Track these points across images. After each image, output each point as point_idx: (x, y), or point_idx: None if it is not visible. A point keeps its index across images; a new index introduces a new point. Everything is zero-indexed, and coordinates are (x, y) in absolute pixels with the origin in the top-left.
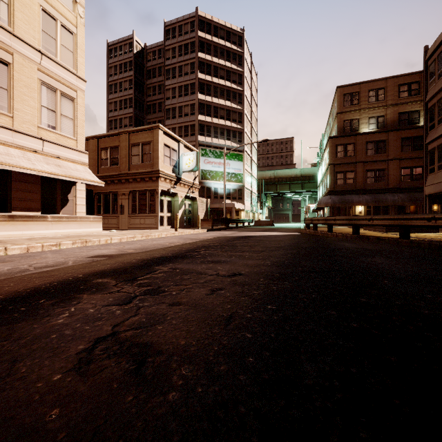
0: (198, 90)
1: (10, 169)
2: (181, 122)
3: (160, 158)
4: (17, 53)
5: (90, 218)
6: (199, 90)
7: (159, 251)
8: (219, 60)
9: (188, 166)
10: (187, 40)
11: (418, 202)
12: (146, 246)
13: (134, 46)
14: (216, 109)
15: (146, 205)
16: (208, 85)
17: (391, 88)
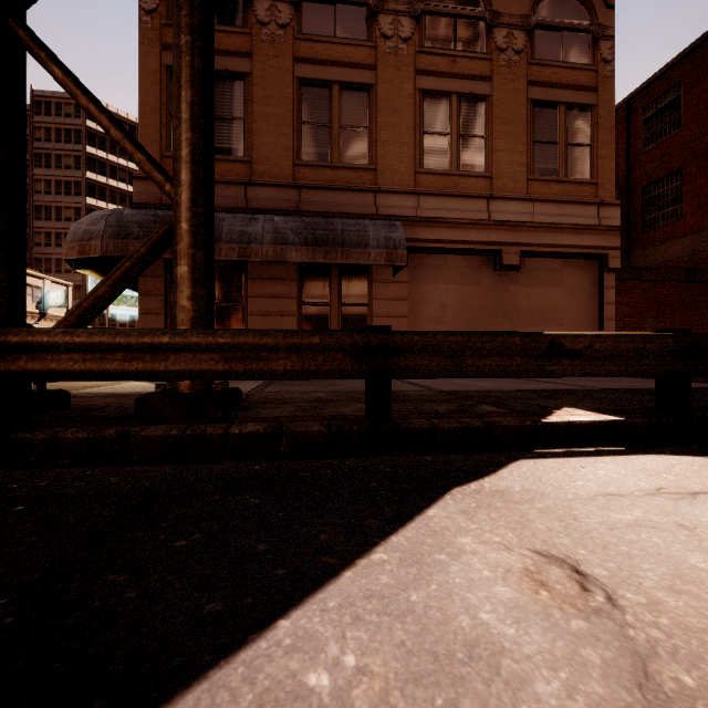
0: (86, 193)
1: None
2: (61, 228)
3: None
4: None
5: None
6: (88, 192)
7: None
8: (118, 159)
9: (56, 302)
10: (70, 125)
11: None
12: None
13: None
14: None
15: None
16: (101, 188)
17: None
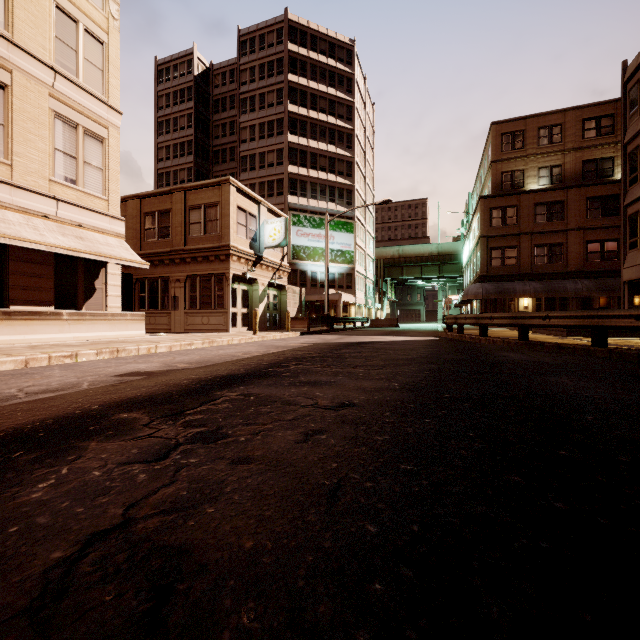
0: (288, 129)
1: (6, 242)
2: (264, 176)
3: (231, 227)
4: (18, 70)
5: (127, 316)
6: (290, 128)
7: (226, 366)
8: (318, 85)
9: (273, 239)
10: (272, 56)
11: (611, 291)
12: (207, 357)
13: (194, 65)
14: (314, 157)
15: (211, 296)
16: (302, 122)
17: (571, 125)
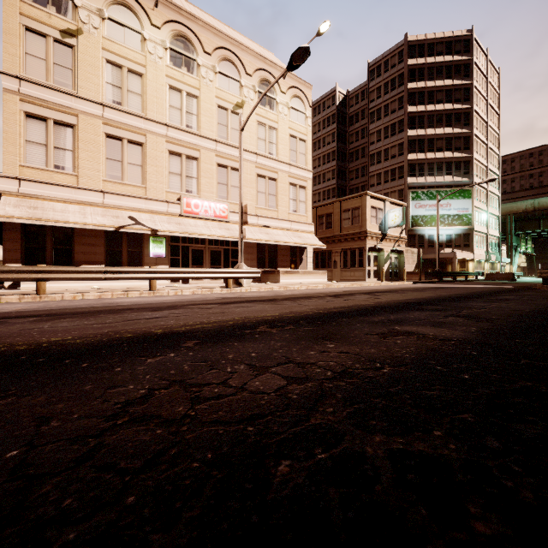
0: (407, 127)
1: (282, 244)
2: (387, 166)
3: (367, 220)
4: (279, 171)
5: (320, 272)
6: (409, 125)
7: (373, 290)
8: (435, 82)
9: (394, 222)
10: (394, 74)
11: None
12: (364, 289)
13: (336, 98)
14: (431, 141)
15: (355, 260)
16: (420, 117)
17: None
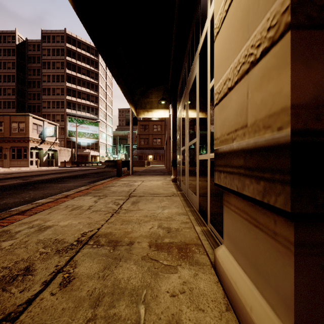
0: (66, 80)
1: None
2: (54, 98)
3: (30, 131)
4: None
5: None
6: (67, 80)
7: (18, 172)
8: (81, 63)
9: (50, 134)
10: (58, 46)
11: None
12: (15, 171)
13: (16, 39)
14: (79, 93)
15: (21, 154)
16: (73, 78)
17: None
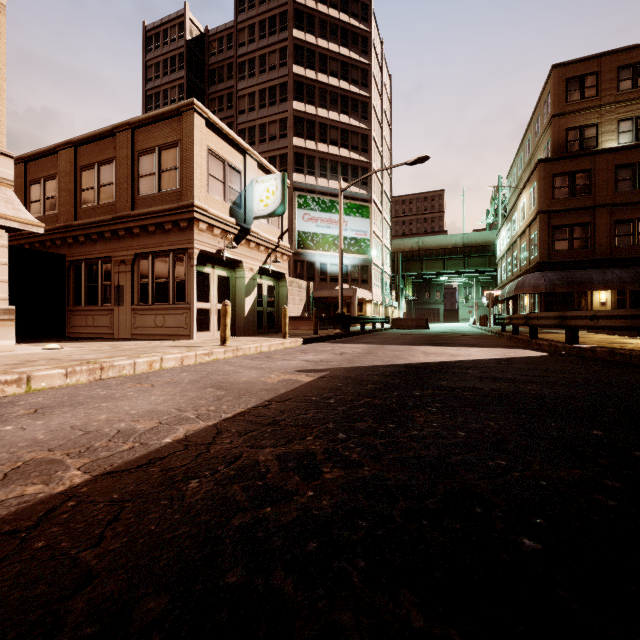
0: (293, 95)
1: None
2: (265, 151)
3: (197, 178)
4: None
5: None
6: (295, 94)
7: None
8: (328, 44)
9: (265, 204)
10: (274, 10)
11: None
12: None
13: (186, 28)
14: (324, 128)
15: (168, 285)
16: (309, 87)
17: None
